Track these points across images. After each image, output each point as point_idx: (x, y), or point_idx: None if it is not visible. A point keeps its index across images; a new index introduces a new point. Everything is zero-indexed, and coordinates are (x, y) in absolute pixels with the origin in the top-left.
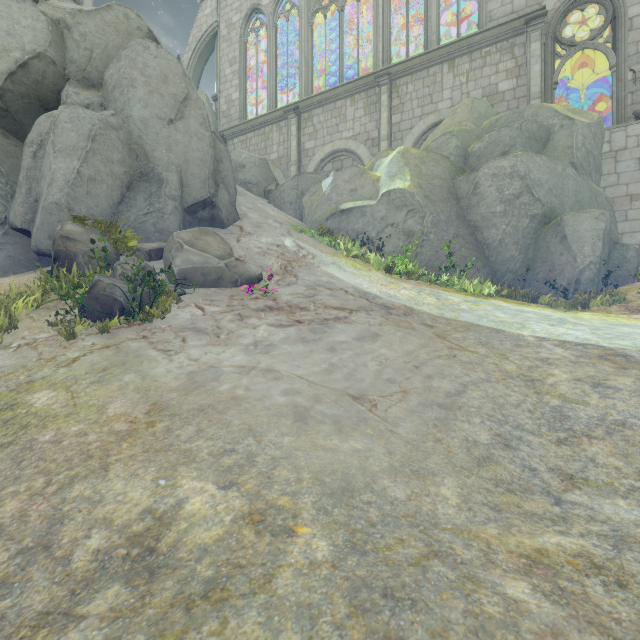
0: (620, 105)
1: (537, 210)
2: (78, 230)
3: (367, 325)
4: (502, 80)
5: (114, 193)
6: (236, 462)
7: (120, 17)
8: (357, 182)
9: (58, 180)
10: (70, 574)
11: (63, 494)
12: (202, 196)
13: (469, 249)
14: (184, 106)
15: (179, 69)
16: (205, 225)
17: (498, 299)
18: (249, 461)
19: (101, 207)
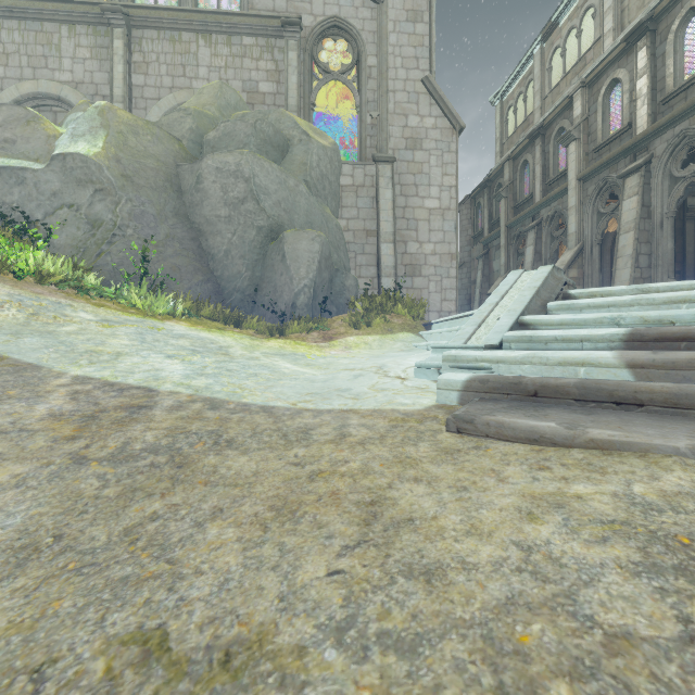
0: (363, 145)
1: (263, 222)
2: None
3: None
4: (263, 80)
5: None
6: None
7: None
8: (18, 130)
9: None
10: None
11: None
12: None
13: (187, 257)
14: None
15: None
16: None
17: (190, 321)
18: None
19: None
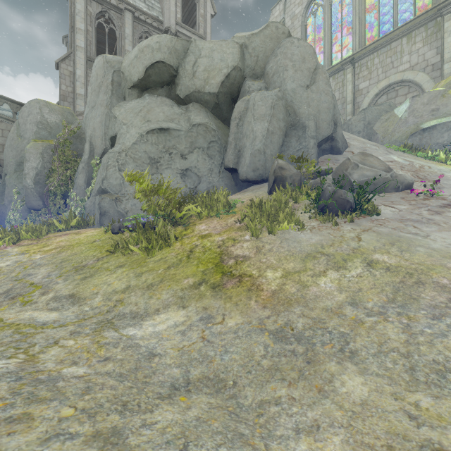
0: None
1: None
2: (283, 163)
3: None
4: None
5: (280, 140)
6: None
7: (273, 30)
8: (438, 102)
9: (258, 136)
10: None
11: None
12: (327, 133)
13: None
14: (314, 74)
15: (311, 50)
16: (326, 154)
17: None
18: None
19: (275, 149)
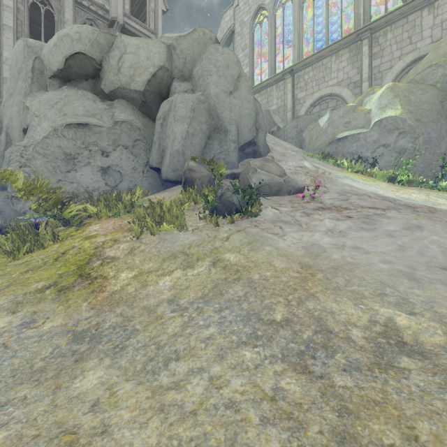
0: None
1: None
2: (195, 165)
3: (405, 219)
4: None
5: (202, 142)
6: (397, 301)
7: (200, 34)
8: (350, 116)
9: (177, 137)
10: (362, 347)
11: (304, 306)
12: (249, 138)
13: None
14: (238, 82)
15: (235, 58)
16: (249, 157)
17: None
18: (406, 301)
19: (196, 151)
